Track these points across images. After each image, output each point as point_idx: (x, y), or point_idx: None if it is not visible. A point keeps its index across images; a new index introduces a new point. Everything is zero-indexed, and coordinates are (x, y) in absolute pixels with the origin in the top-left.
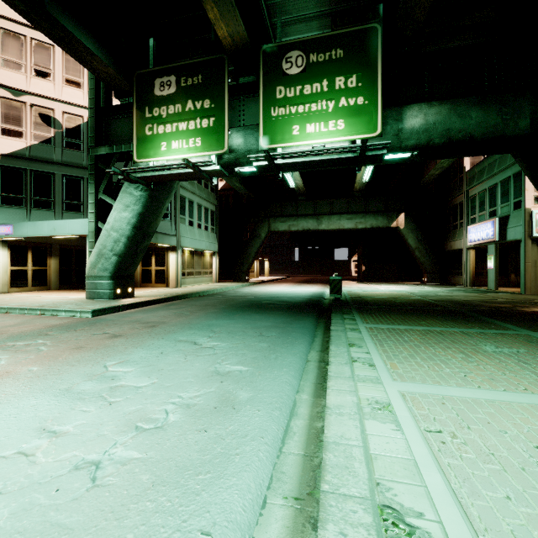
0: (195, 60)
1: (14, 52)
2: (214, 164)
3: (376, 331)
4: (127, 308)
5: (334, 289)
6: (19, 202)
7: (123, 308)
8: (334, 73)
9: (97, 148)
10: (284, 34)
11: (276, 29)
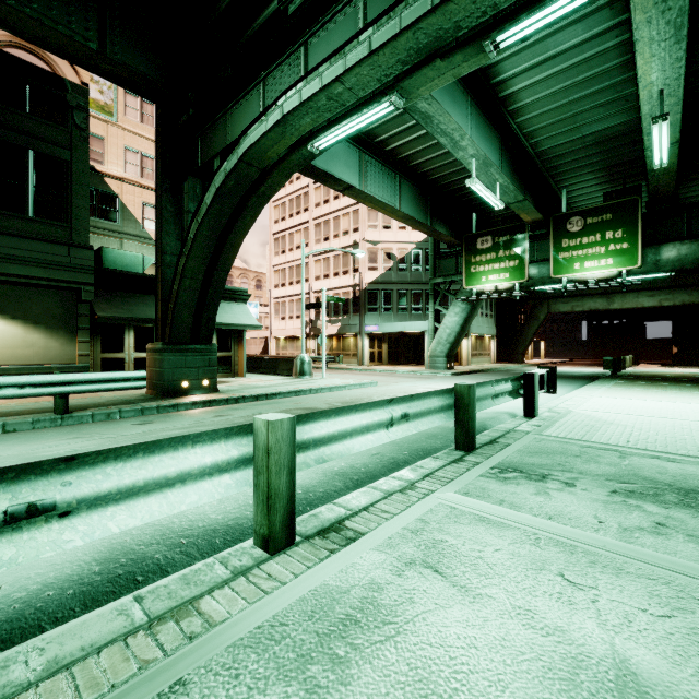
0: (505, 226)
1: (374, 219)
2: (522, 293)
3: (620, 382)
4: (461, 374)
5: (607, 365)
6: (376, 310)
7: (460, 374)
8: (604, 229)
9: (435, 279)
10: (567, 188)
11: (561, 188)
